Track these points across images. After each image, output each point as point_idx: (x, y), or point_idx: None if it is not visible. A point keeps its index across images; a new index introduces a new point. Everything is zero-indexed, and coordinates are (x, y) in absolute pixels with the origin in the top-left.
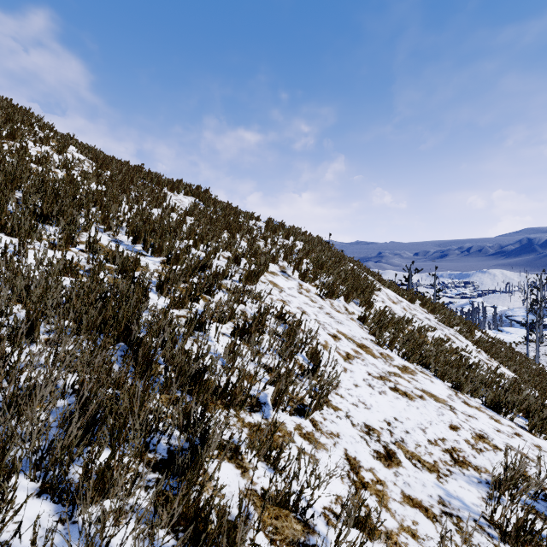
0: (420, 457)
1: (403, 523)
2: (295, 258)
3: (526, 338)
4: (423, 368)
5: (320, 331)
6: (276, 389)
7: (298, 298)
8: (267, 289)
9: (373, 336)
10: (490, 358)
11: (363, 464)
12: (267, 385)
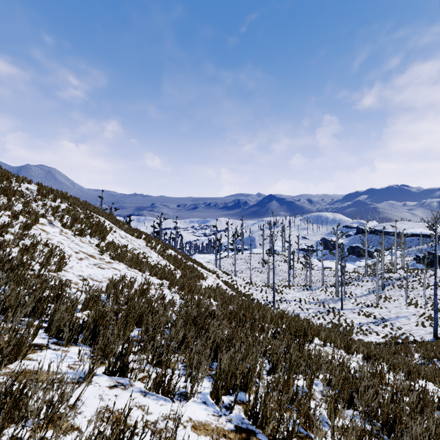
0: (97, 280)
1: (81, 287)
2: (59, 215)
3: (216, 255)
4: (121, 263)
5: (69, 250)
6: (42, 265)
7: (59, 237)
8: (38, 233)
9: (101, 252)
10: (163, 259)
11: (73, 280)
12: (38, 266)
